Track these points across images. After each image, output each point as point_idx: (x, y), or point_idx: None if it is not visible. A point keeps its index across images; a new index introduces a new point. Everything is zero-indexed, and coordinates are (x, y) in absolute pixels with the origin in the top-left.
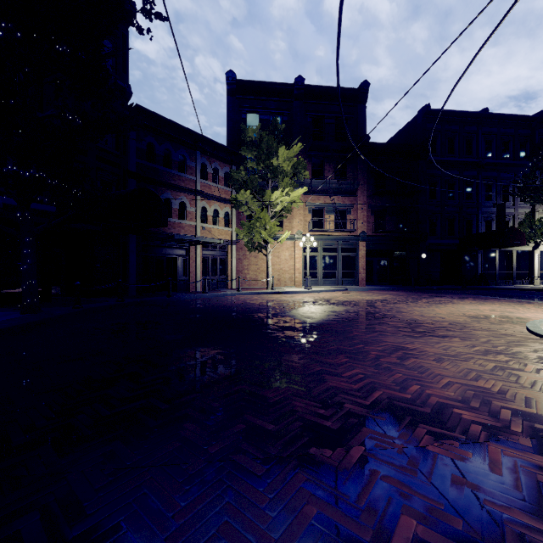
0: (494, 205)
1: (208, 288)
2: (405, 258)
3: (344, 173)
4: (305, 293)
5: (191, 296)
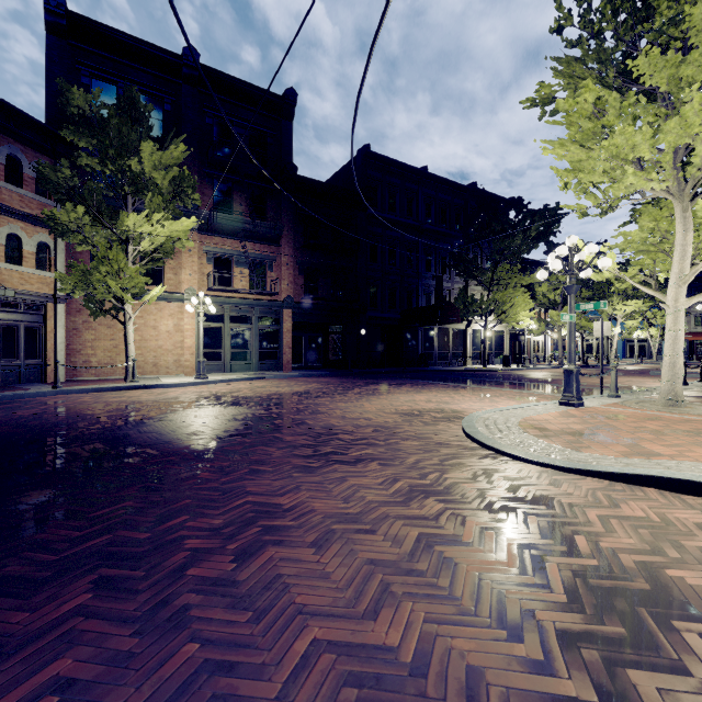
0: (433, 277)
1: None
2: (343, 334)
3: (262, 211)
4: (194, 385)
5: None
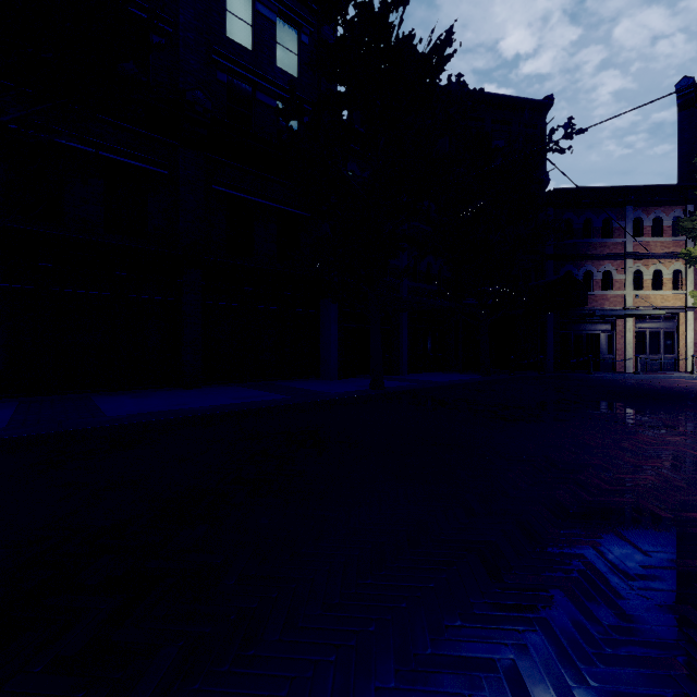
0: None
1: (644, 370)
2: None
3: None
4: None
5: (616, 375)
